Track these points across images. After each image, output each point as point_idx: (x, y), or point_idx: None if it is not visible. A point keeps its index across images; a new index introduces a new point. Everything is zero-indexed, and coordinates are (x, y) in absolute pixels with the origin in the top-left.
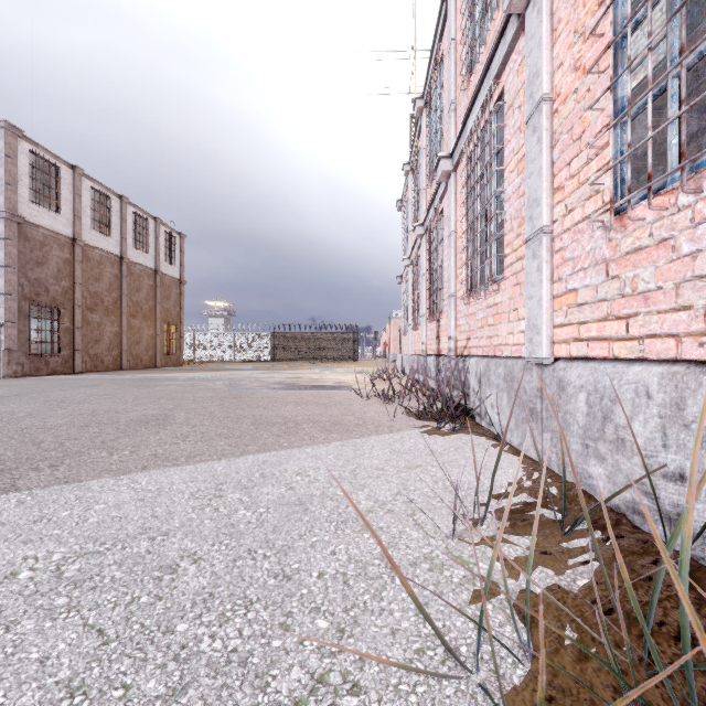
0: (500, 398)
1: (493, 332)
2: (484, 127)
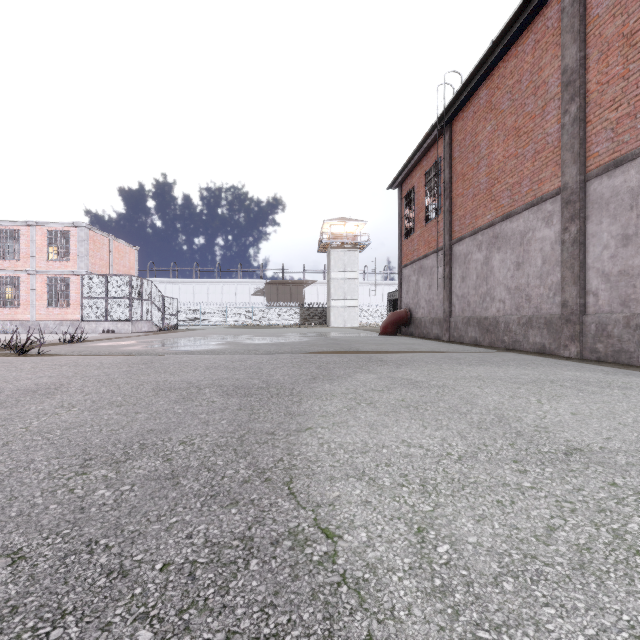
0: None
1: None
2: None
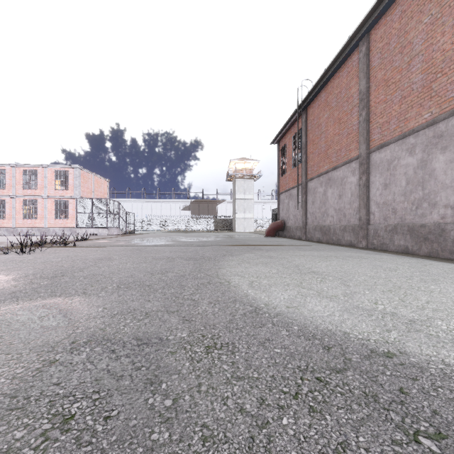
0: (5, 232)
1: (2, 225)
2: (1, 201)
